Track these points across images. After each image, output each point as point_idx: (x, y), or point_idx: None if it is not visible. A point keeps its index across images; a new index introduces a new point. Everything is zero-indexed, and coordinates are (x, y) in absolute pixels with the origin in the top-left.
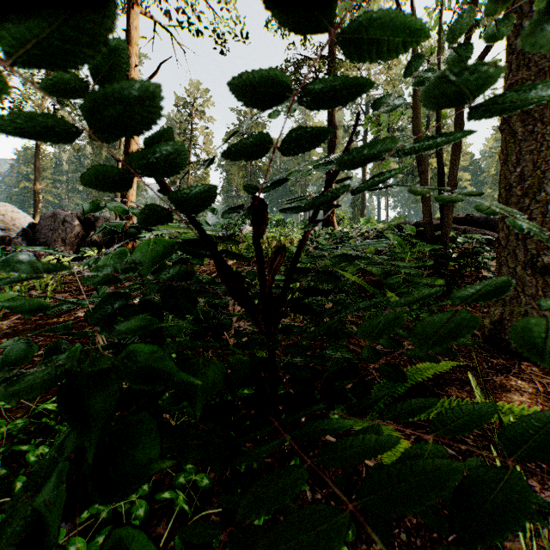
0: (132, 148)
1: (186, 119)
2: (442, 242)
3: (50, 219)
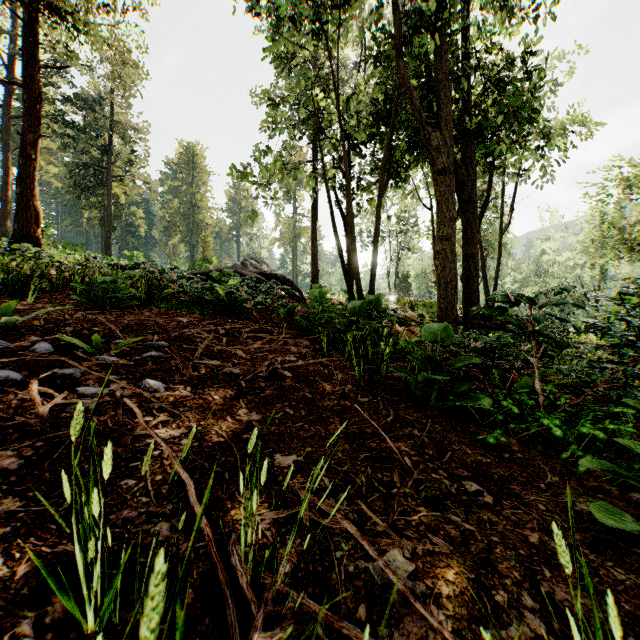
0: None
1: None
2: None
3: None
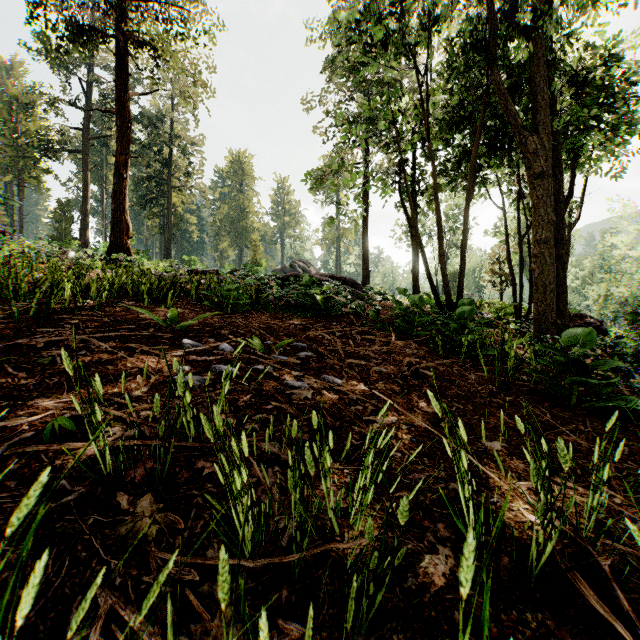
0: None
1: None
2: None
3: None
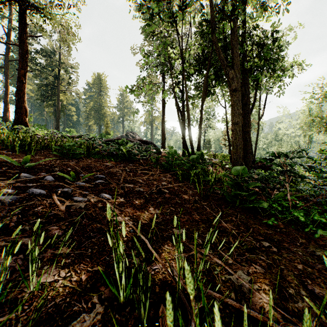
0: None
1: None
2: None
3: None
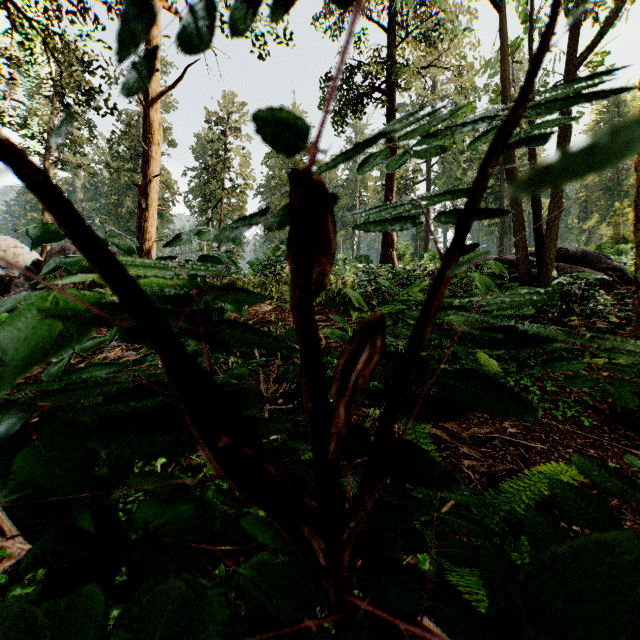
0: (152, 169)
1: (219, 138)
2: (541, 284)
3: (57, 255)
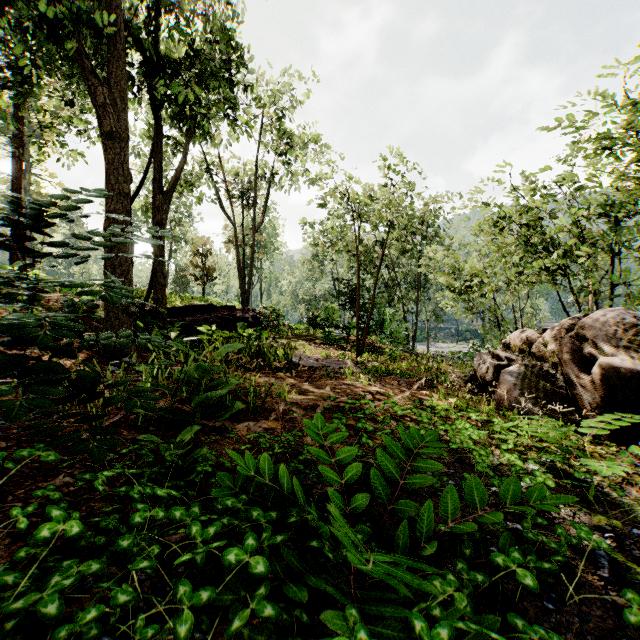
0: None
1: None
2: None
3: None
